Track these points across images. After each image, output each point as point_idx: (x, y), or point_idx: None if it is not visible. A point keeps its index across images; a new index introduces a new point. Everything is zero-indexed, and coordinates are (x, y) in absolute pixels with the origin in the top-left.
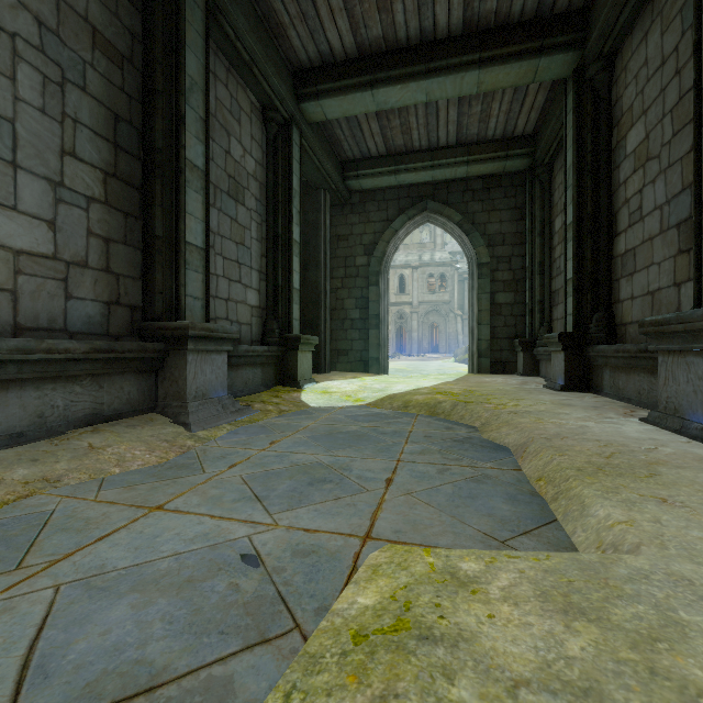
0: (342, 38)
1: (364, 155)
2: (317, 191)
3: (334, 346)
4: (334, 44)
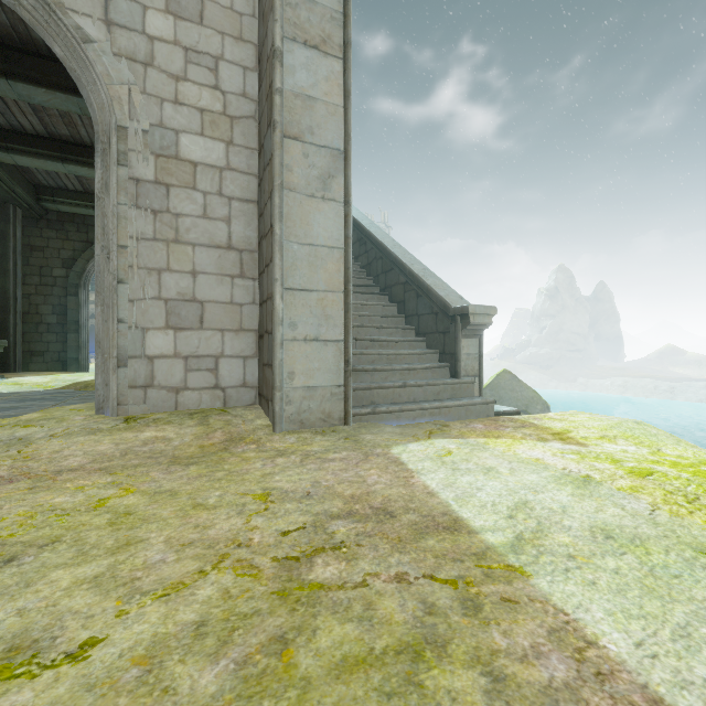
0: (33, 125)
1: (61, 186)
2: (6, 205)
3: (27, 348)
4: (25, 125)
